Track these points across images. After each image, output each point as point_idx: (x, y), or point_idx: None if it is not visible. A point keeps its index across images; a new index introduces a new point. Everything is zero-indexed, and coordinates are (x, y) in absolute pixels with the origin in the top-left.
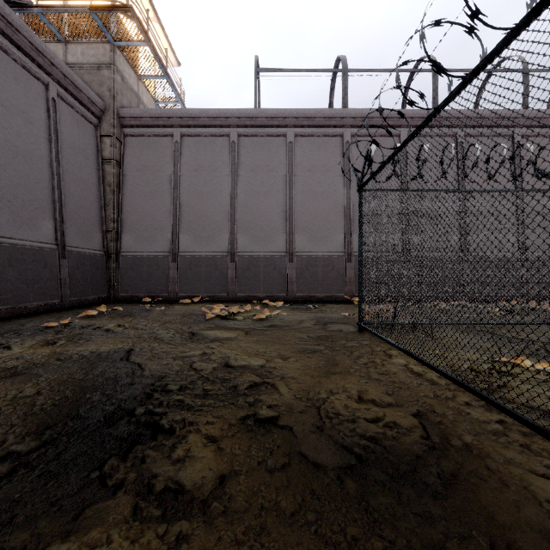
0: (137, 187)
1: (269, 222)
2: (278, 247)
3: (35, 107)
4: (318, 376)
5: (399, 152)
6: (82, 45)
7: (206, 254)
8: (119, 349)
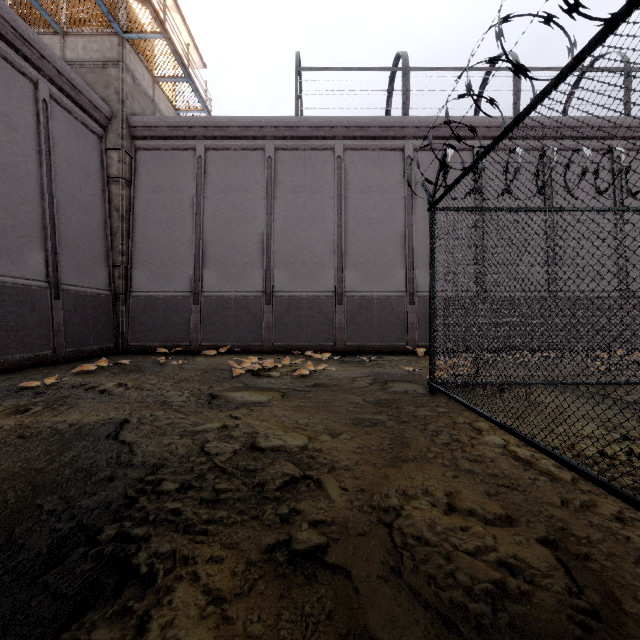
0: (151, 213)
1: (313, 255)
2: (325, 285)
3: (20, 110)
4: (383, 466)
5: (492, 149)
6: (84, 37)
7: (236, 295)
8: (110, 420)
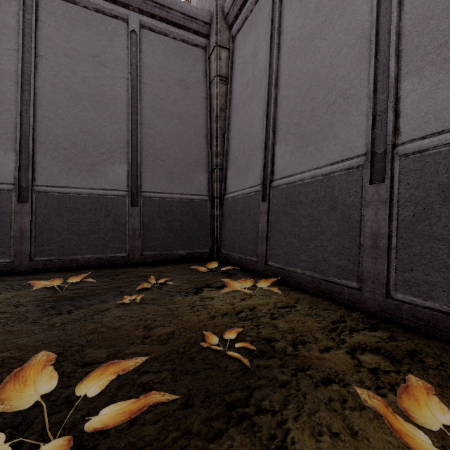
0: (239, 99)
1: None
2: None
3: (111, 48)
4: None
5: None
6: None
7: (312, 175)
8: None
